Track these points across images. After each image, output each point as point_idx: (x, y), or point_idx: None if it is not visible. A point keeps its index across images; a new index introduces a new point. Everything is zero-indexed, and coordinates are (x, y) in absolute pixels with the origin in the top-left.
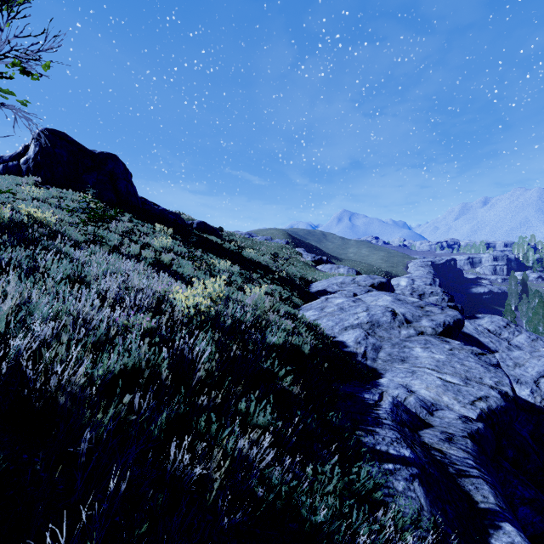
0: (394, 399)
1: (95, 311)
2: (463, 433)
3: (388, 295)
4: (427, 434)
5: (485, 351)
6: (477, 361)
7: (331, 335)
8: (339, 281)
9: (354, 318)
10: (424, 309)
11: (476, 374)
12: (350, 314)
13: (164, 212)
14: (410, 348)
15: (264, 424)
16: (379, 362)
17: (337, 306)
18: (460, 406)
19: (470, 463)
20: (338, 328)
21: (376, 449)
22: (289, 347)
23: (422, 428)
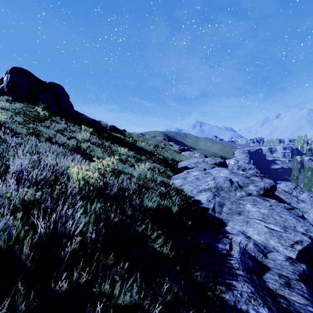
0: (241, 248)
1: None
2: (295, 276)
3: (226, 169)
4: (269, 279)
5: (293, 207)
6: (289, 214)
7: (191, 195)
8: (195, 161)
9: (205, 184)
10: (250, 179)
11: (291, 224)
12: (203, 181)
13: (89, 119)
14: (243, 205)
15: (130, 304)
16: (223, 214)
17: (194, 176)
18: (283, 248)
19: (312, 311)
20: (195, 191)
21: (238, 309)
22: (162, 208)
23: (264, 272)
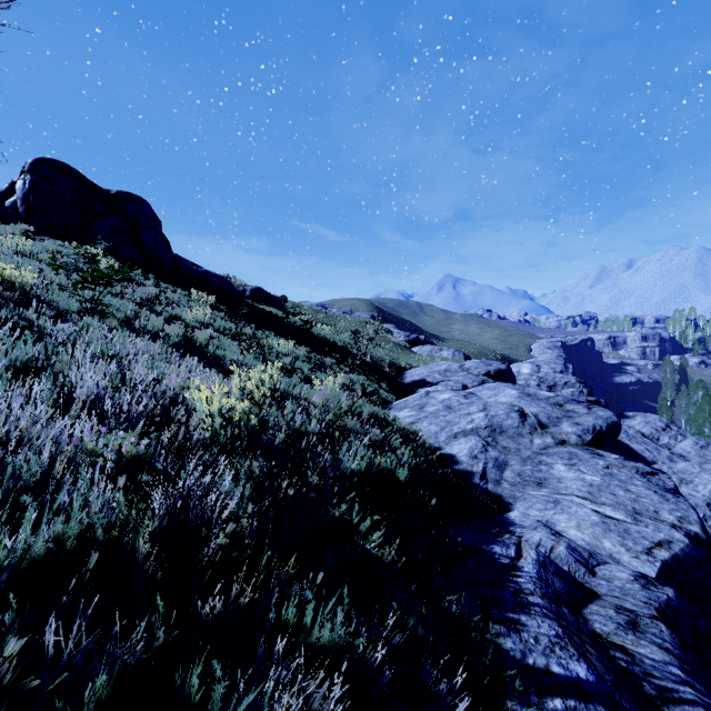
0: (539, 554)
1: (43, 425)
2: (650, 611)
3: (512, 388)
4: (596, 616)
5: (656, 469)
6: (646, 485)
7: (435, 445)
8: (443, 368)
9: (466, 421)
10: (564, 408)
11: (648, 505)
12: (461, 414)
13: (206, 274)
14: (548, 466)
15: (332, 644)
16: (505, 486)
17: (441, 403)
18: (630, 556)
19: (676, 674)
20: (445, 435)
21: (529, 663)
22: (376, 472)
23: (586, 602)
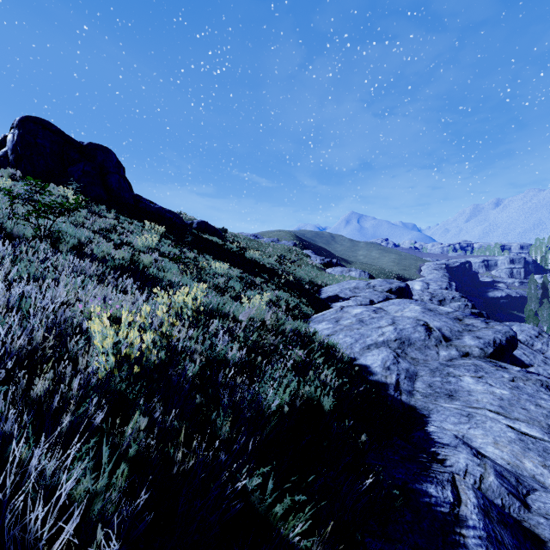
0: (478, 495)
1: None
2: None
3: (415, 303)
4: None
5: None
6: None
7: (351, 356)
8: (352, 286)
9: (377, 333)
10: (463, 322)
11: None
12: (373, 328)
13: (160, 210)
14: (456, 377)
15: None
16: (418, 397)
17: (354, 317)
18: None
19: None
20: (359, 346)
21: None
22: (299, 401)
23: None
